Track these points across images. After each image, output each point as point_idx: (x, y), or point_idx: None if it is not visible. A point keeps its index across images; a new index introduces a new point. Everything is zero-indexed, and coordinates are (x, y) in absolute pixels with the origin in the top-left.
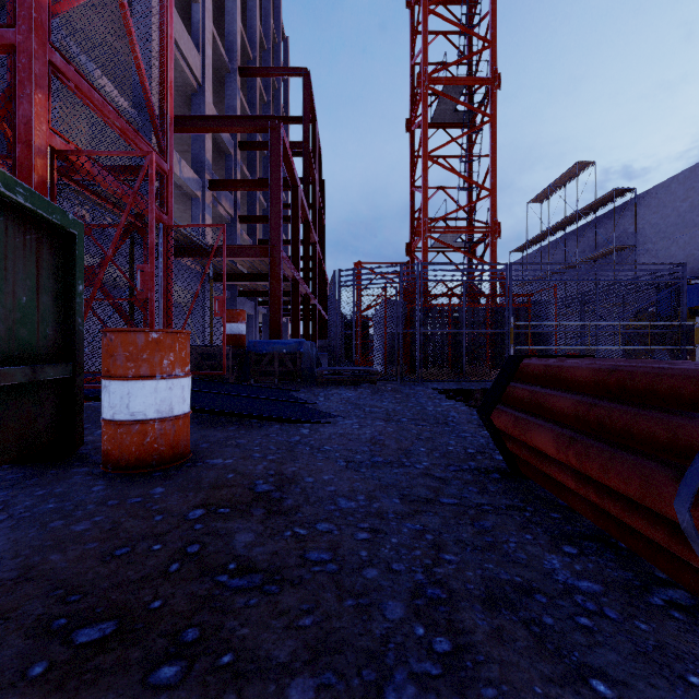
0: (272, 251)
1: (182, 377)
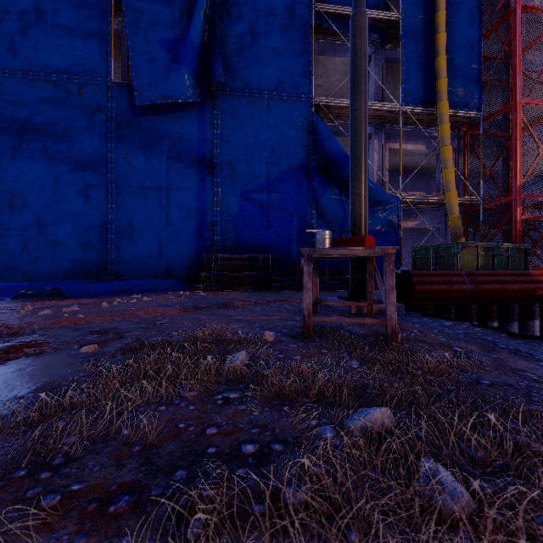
0: None
1: None
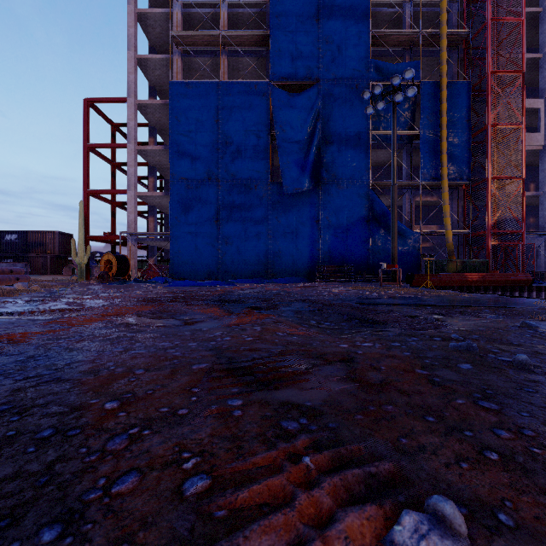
0: None
1: None
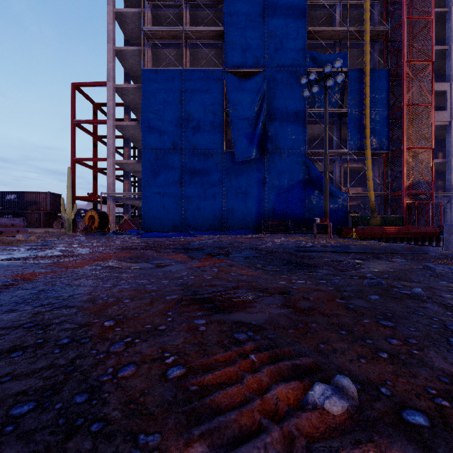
0: None
1: None
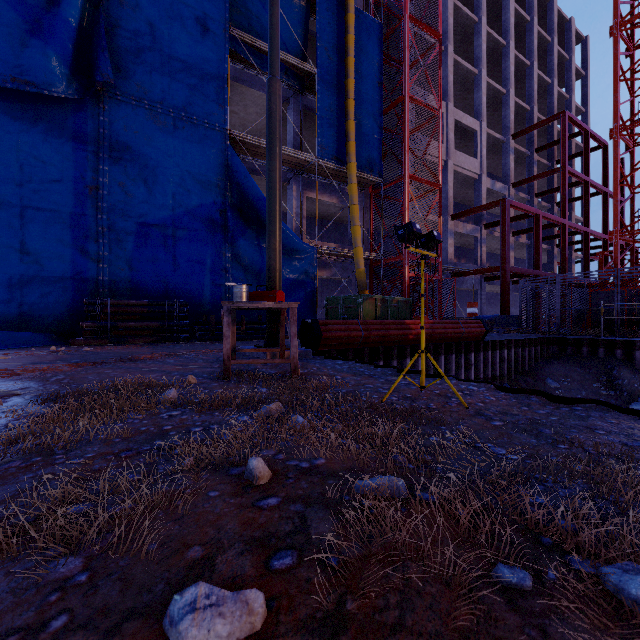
0: (503, 268)
1: None
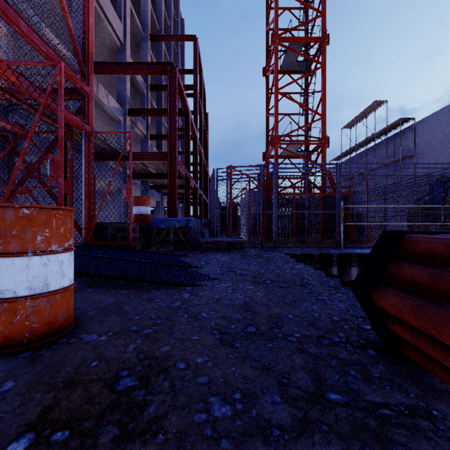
0: (170, 156)
1: (60, 252)
